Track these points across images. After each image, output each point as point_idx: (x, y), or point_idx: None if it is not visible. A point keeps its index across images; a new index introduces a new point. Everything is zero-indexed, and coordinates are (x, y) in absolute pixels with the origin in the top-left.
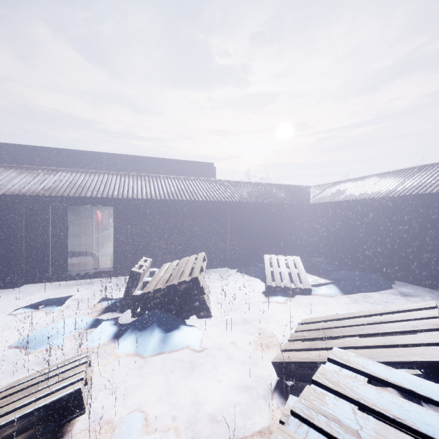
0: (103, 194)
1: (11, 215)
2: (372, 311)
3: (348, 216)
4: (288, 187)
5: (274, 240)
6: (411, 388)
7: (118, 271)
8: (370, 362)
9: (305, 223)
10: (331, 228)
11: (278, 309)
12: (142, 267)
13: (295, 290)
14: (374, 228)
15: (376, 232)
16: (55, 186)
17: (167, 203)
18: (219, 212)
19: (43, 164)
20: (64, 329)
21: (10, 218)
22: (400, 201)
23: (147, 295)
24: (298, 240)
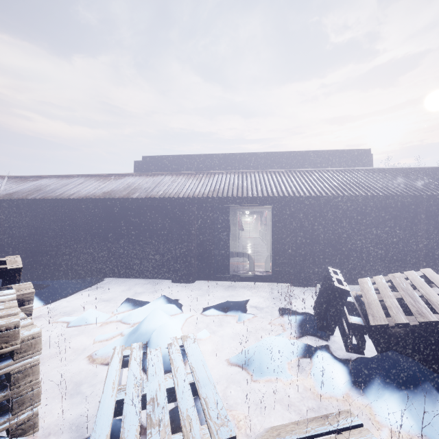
0: (263, 193)
1: (188, 216)
2: None
3: None
4: None
5: None
6: None
7: (304, 282)
8: None
9: None
10: None
11: None
12: (342, 283)
13: None
14: None
15: None
16: (218, 188)
17: (334, 200)
18: (404, 211)
19: (197, 170)
20: (299, 362)
21: (187, 219)
22: None
23: (381, 329)
24: None
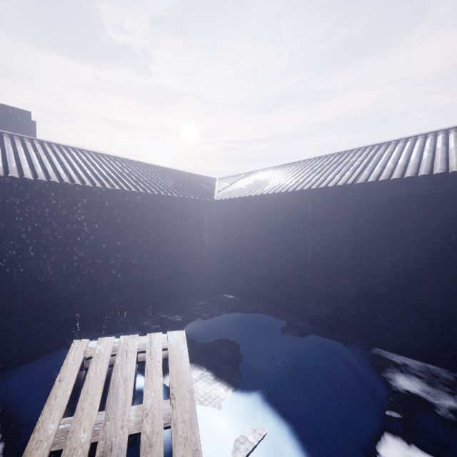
0: None
1: None
2: None
3: (276, 222)
4: (180, 174)
5: (146, 271)
6: None
7: None
8: None
9: (206, 234)
10: (248, 243)
11: None
12: None
13: None
14: (330, 246)
15: (334, 254)
16: None
17: None
18: None
19: None
20: None
21: None
22: (382, 191)
23: None
24: (193, 266)
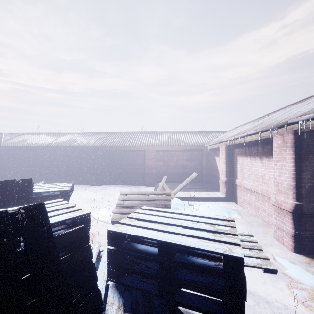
0: None
1: None
2: None
3: (28, 155)
4: None
5: None
6: None
7: None
8: None
9: None
10: (18, 161)
11: None
12: None
13: None
14: (42, 161)
15: (43, 163)
16: None
17: None
18: None
19: None
20: None
21: None
22: (53, 148)
23: None
24: None
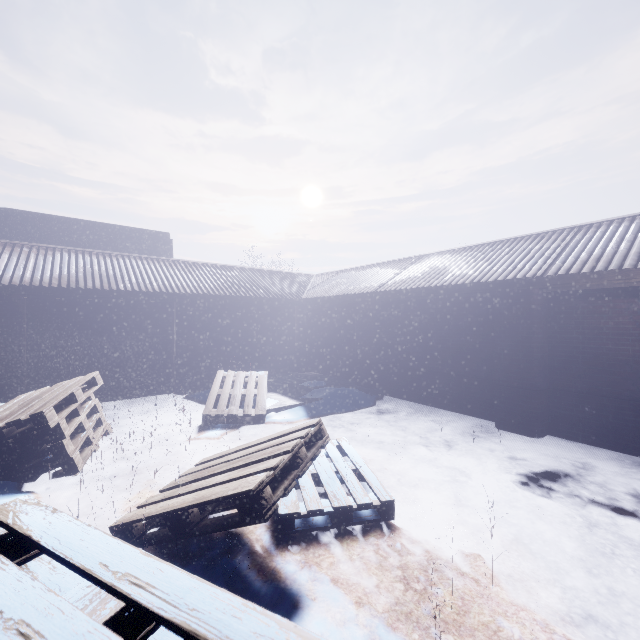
0: None
1: None
2: (266, 438)
3: (342, 316)
4: (279, 275)
5: (251, 349)
6: (34, 534)
7: None
8: (41, 508)
9: (296, 325)
10: (326, 331)
11: (205, 447)
12: None
13: (245, 419)
14: (364, 331)
15: (366, 337)
16: None
17: (54, 293)
18: (158, 310)
19: None
20: None
21: None
22: (388, 297)
23: None
24: (286, 349)
